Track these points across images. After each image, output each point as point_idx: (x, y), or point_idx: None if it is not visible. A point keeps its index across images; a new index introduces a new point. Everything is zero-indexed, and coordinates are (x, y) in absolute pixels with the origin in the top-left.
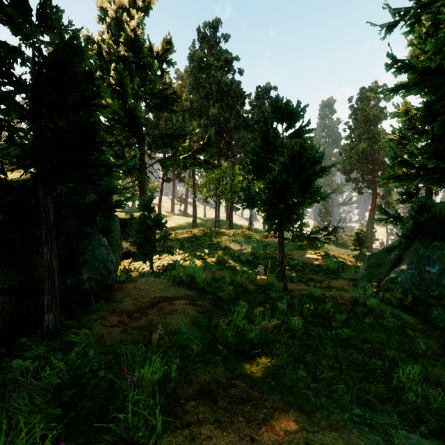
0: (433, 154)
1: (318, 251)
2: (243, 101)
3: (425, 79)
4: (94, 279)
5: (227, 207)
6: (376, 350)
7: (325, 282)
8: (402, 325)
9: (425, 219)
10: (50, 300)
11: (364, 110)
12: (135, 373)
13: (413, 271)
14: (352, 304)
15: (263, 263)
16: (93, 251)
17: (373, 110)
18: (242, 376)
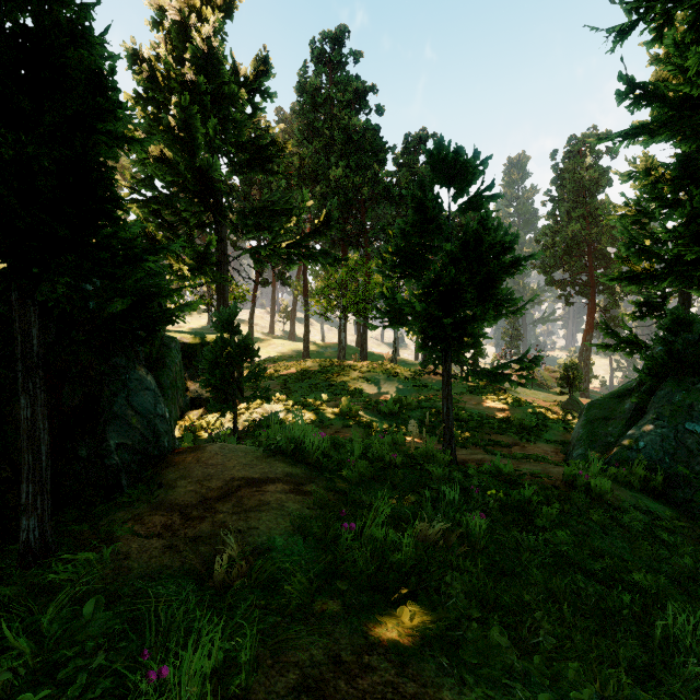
0: (693, 239)
1: (504, 396)
2: (383, 156)
3: (682, 116)
4: (130, 446)
5: (358, 326)
6: (616, 573)
7: (516, 447)
8: (652, 522)
9: (683, 344)
10: (31, 492)
11: (576, 172)
12: (167, 654)
13: (664, 430)
14: (566, 487)
15: (415, 416)
16: (129, 398)
17: (589, 172)
18: (383, 644)
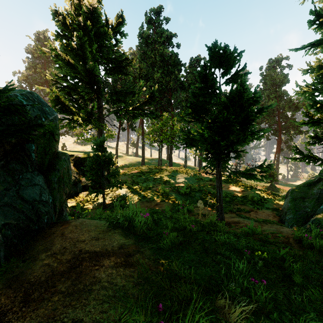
0: None
1: (242, 184)
2: (180, 68)
3: None
4: (14, 225)
5: (168, 150)
6: None
7: (252, 212)
8: None
9: None
10: None
11: (272, 76)
12: None
13: None
14: (296, 244)
15: (198, 195)
16: (19, 191)
17: (278, 76)
18: None
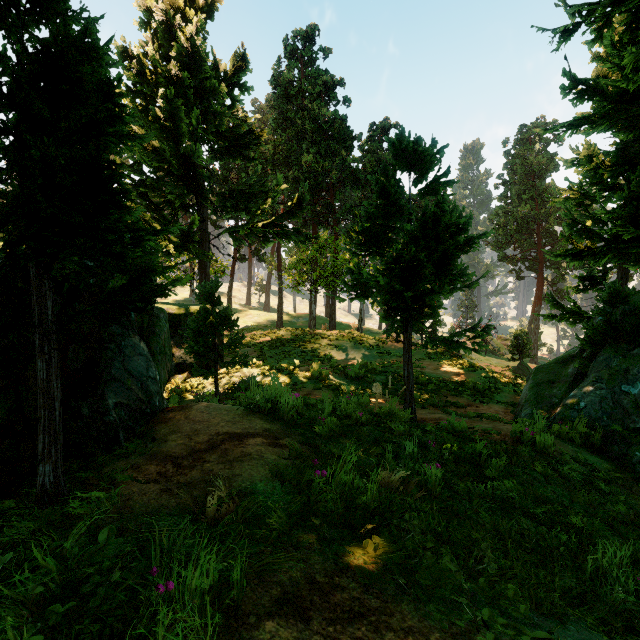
0: (630, 220)
1: (459, 361)
2: (350, 144)
3: (620, 109)
4: (126, 405)
5: (327, 298)
6: (556, 516)
7: (470, 408)
8: (590, 473)
9: (620, 315)
10: (47, 443)
11: (526, 158)
12: (172, 571)
13: (603, 392)
14: (514, 442)
15: (379, 380)
16: (125, 363)
17: (538, 158)
18: (351, 569)
